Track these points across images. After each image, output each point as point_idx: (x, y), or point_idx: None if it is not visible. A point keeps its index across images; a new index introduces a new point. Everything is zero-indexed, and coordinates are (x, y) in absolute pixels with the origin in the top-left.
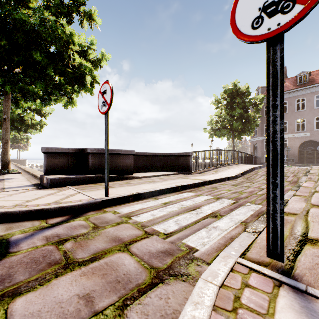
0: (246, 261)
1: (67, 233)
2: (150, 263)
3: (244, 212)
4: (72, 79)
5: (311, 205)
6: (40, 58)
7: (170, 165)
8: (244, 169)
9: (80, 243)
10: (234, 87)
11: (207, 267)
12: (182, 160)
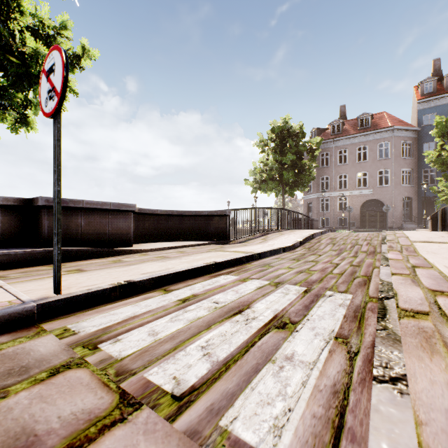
0: None
1: None
2: None
3: (330, 311)
4: (22, 79)
5: (431, 291)
6: None
7: (197, 230)
8: (302, 235)
9: None
10: (284, 125)
11: None
12: (215, 223)
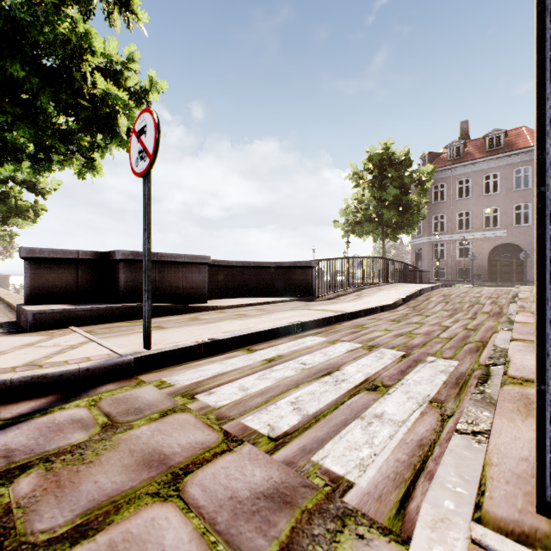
0: (495, 536)
1: (33, 444)
2: (234, 538)
3: (429, 377)
4: (91, 122)
5: None
6: (22, 73)
7: (277, 284)
8: (406, 291)
9: (58, 476)
10: (384, 151)
11: (385, 546)
12: (298, 276)
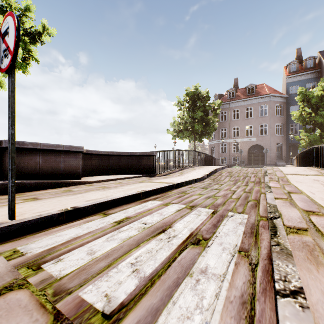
0: None
1: None
2: None
3: (233, 228)
4: None
5: (305, 211)
6: None
7: (131, 166)
8: (209, 170)
9: None
10: (195, 90)
11: None
12: (145, 161)
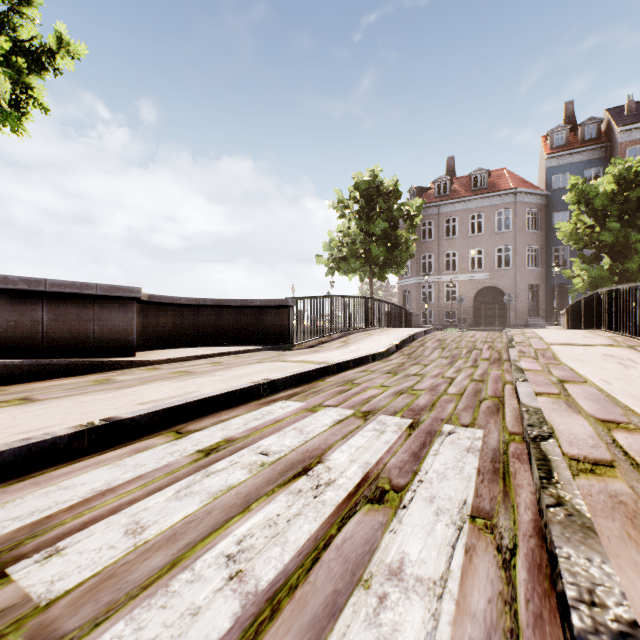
0: None
1: None
2: None
3: (454, 462)
4: None
5: (601, 422)
6: None
7: (244, 329)
8: (399, 336)
9: None
10: (372, 179)
11: None
12: (272, 318)
